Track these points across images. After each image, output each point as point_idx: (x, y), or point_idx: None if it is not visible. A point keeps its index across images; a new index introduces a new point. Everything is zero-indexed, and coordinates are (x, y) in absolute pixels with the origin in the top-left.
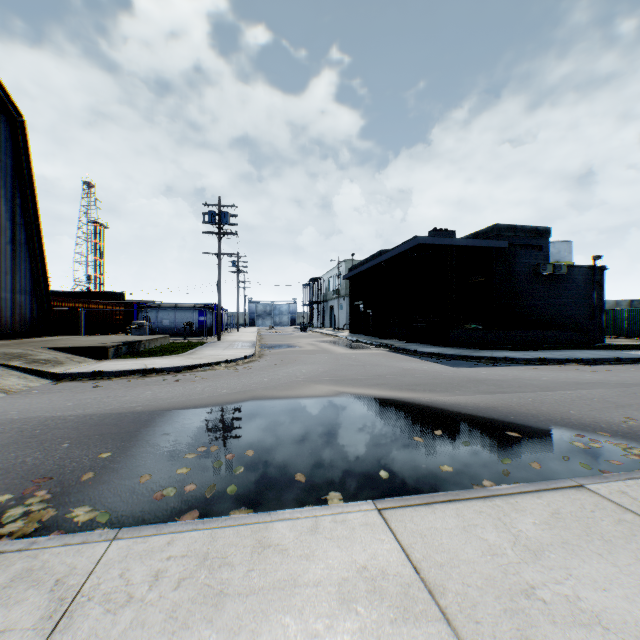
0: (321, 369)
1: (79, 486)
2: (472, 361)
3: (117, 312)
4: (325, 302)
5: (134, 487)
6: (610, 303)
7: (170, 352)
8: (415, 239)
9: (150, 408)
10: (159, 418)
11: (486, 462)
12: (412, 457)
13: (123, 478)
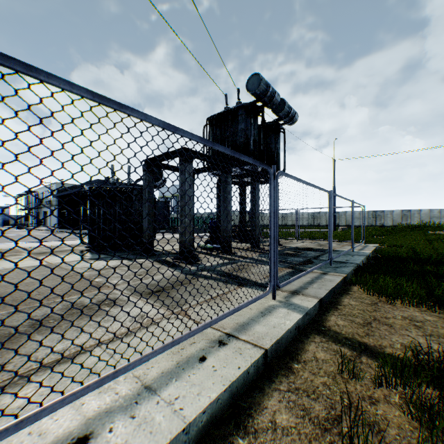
0: None
1: None
2: None
3: None
4: (40, 208)
5: None
6: None
7: None
8: None
9: None
10: None
11: None
12: None
13: None
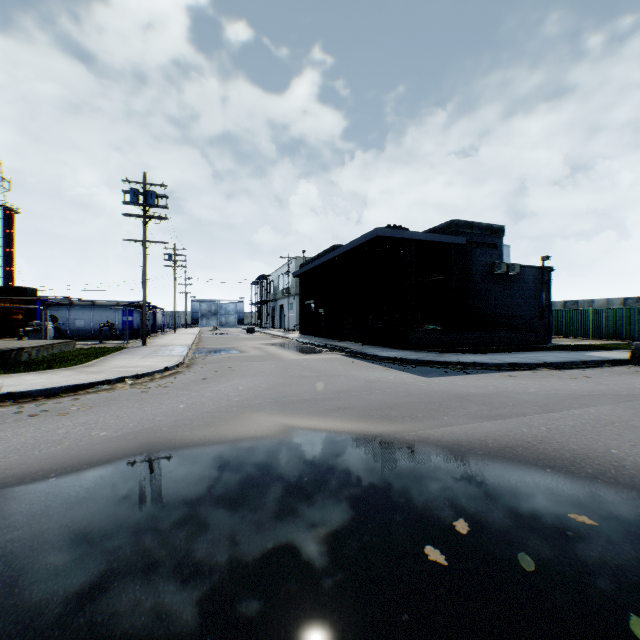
0: (264, 384)
1: None
2: (439, 367)
3: (16, 310)
4: (274, 301)
5: None
6: None
7: (63, 363)
8: (373, 231)
9: None
10: None
11: (606, 639)
12: (446, 638)
13: None
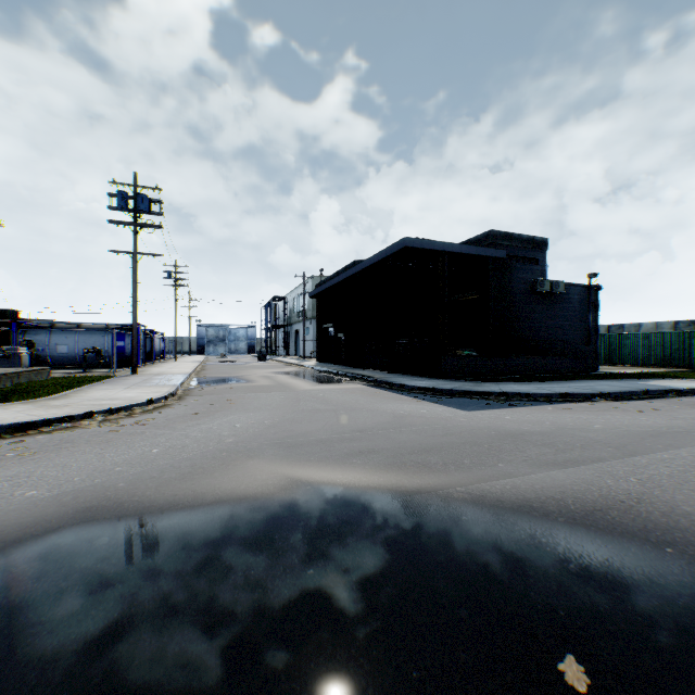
0: (268, 420)
1: None
2: (479, 398)
3: None
4: (289, 326)
5: None
6: None
7: (24, 395)
8: (400, 241)
9: None
10: None
11: None
12: None
13: None
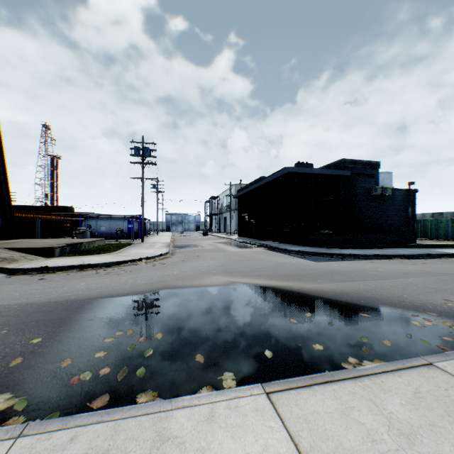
0: (218, 263)
1: (6, 372)
2: (327, 257)
3: (66, 221)
4: (221, 214)
5: (55, 371)
6: (418, 215)
7: (104, 251)
8: (285, 169)
9: (82, 297)
10: (88, 305)
11: (348, 340)
12: (290, 337)
13: (47, 363)
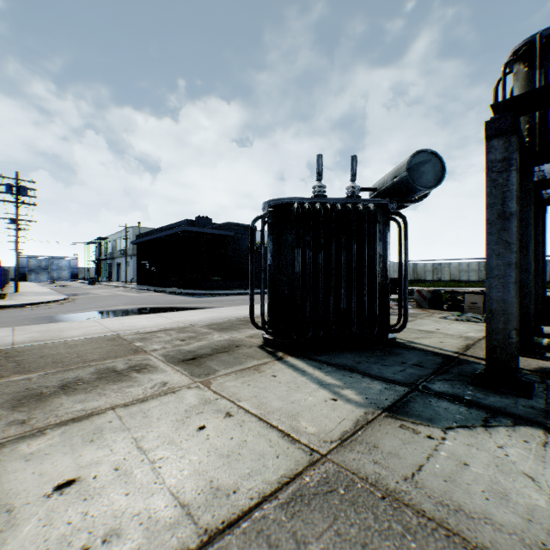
0: (124, 302)
1: None
2: (209, 295)
3: None
4: (112, 259)
5: None
6: None
7: None
8: (182, 227)
9: (42, 315)
10: (55, 316)
11: None
12: None
13: None
